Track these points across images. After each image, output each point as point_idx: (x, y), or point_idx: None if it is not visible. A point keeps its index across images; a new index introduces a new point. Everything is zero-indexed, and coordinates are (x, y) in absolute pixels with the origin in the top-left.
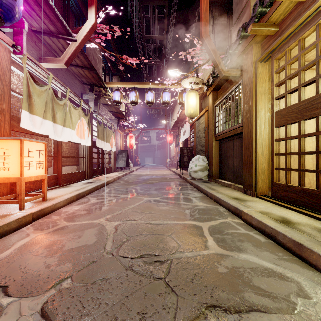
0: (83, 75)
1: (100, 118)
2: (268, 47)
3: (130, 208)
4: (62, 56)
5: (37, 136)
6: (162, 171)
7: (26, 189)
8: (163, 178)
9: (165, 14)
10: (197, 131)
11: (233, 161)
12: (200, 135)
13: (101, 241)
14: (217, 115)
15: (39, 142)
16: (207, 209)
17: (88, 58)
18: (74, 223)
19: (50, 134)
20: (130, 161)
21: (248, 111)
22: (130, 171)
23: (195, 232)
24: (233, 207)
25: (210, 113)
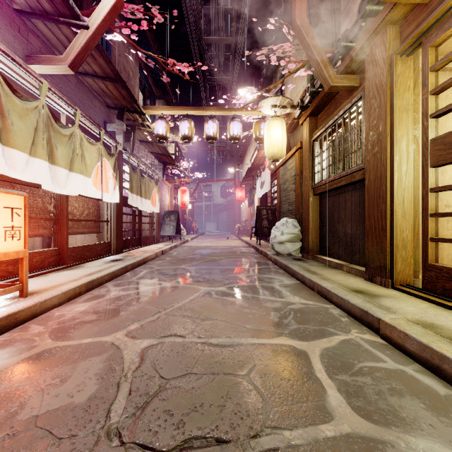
0: (105, 93)
1: (134, 161)
2: (416, 27)
3: (174, 309)
4: (65, 53)
5: (23, 185)
6: (229, 241)
7: (1, 274)
8: (231, 252)
9: (234, 3)
10: (282, 181)
11: (345, 226)
12: (287, 187)
13: (105, 392)
14: (317, 154)
15: (12, 193)
16: (310, 312)
17: (111, 62)
18: (65, 343)
19: (45, 182)
20: (182, 226)
21: (375, 142)
22: (181, 241)
23: (298, 369)
24: (358, 310)
25: (306, 151)
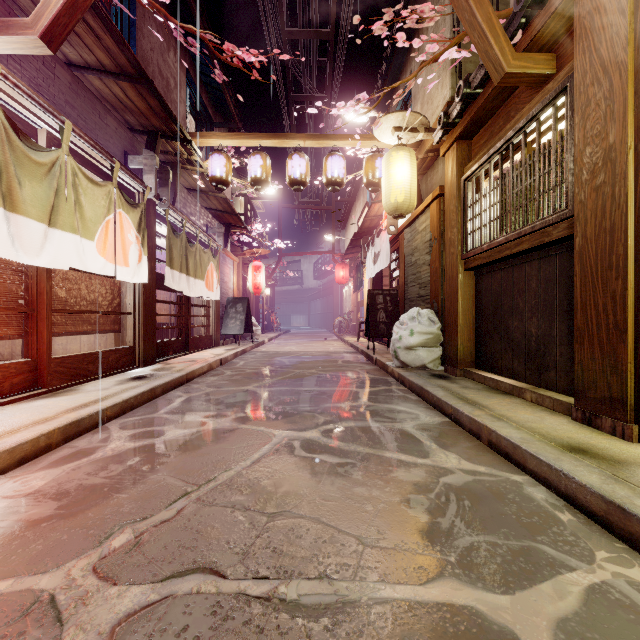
0: (125, 105)
1: (177, 220)
2: None
3: (216, 488)
4: (33, 14)
5: None
6: (325, 343)
7: None
8: (328, 362)
9: None
10: (409, 250)
11: (525, 322)
12: (417, 259)
13: None
14: (471, 202)
15: None
16: (489, 495)
17: (126, 44)
18: None
19: None
20: (254, 321)
21: (600, 165)
22: (253, 344)
23: None
24: (599, 501)
25: (452, 199)
